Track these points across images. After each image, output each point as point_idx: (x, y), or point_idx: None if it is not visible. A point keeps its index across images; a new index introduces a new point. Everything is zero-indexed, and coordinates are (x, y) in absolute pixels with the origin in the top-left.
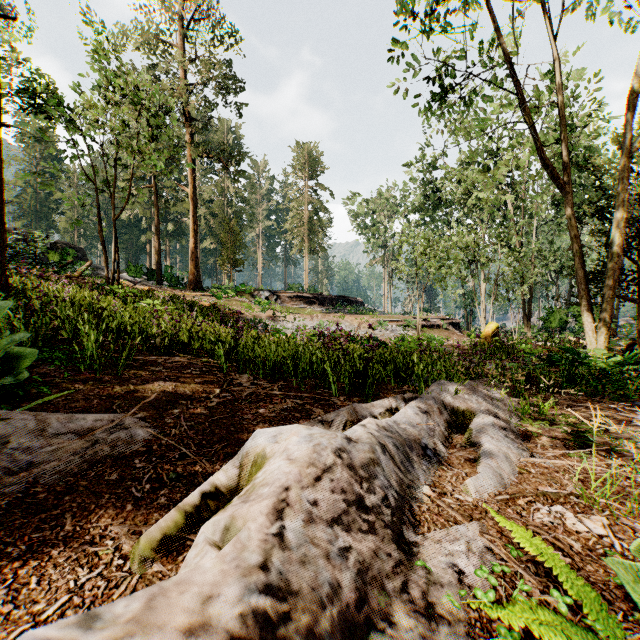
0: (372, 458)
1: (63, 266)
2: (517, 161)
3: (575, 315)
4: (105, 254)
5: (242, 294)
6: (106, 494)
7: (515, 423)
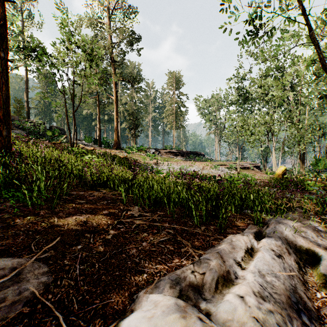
0: None
1: (53, 138)
2: (297, 72)
3: None
4: (69, 131)
5: (141, 151)
6: None
7: None
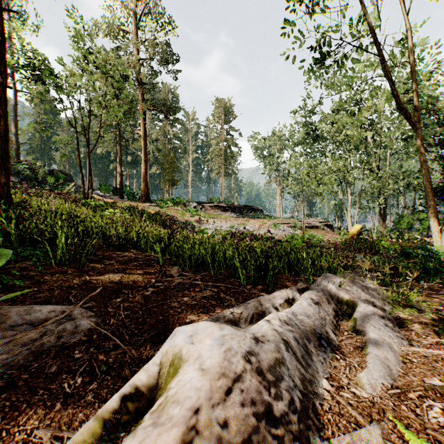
0: (277, 357)
1: (56, 186)
2: (376, 107)
3: (419, 219)
4: (82, 177)
5: (178, 204)
6: (41, 390)
7: (389, 310)
